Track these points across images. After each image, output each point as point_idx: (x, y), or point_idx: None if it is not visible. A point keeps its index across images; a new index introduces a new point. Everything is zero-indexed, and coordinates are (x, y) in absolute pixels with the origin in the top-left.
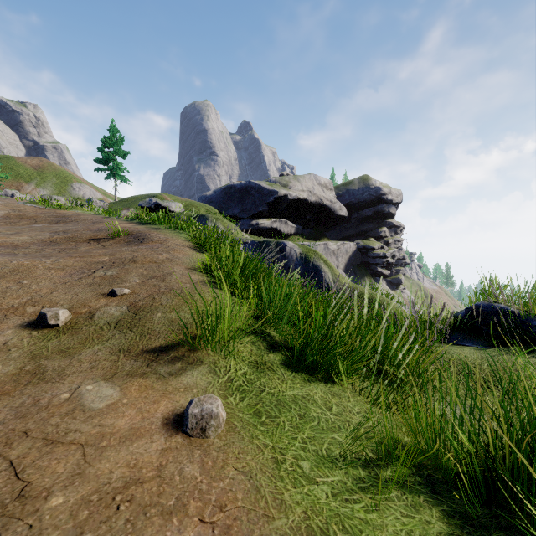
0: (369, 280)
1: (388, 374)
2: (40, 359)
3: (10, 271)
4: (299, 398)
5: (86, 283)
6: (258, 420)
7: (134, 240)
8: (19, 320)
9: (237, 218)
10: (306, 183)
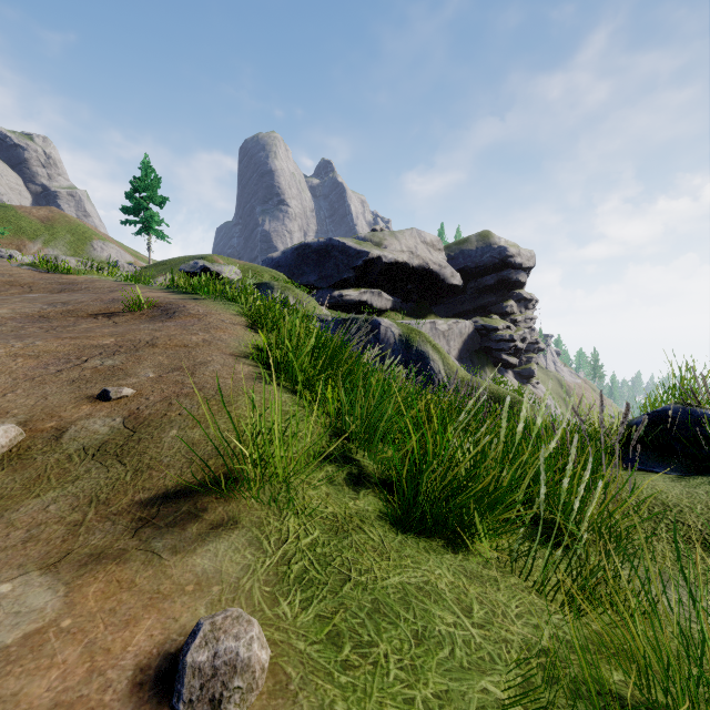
0: (491, 372)
1: (560, 537)
2: None
3: None
4: (412, 590)
5: (67, 378)
6: (335, 655)
7: (161, 315)
8: None
9: (314, 287)
10: (407, 241)
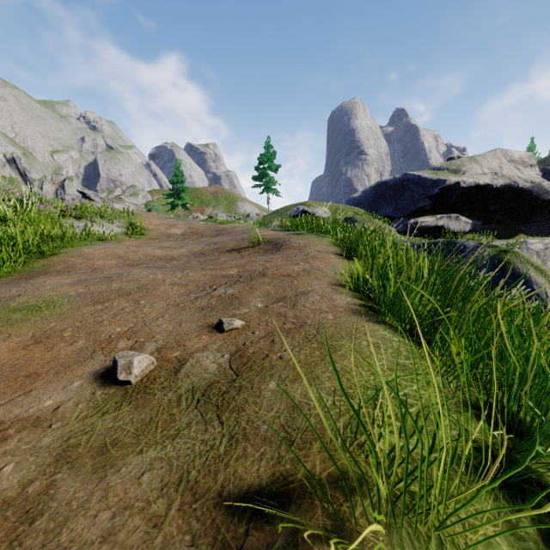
0: None
1: None
2: (64, 464)
3: (138, 287)
4: None
5: (199, 306)
6: None
7: (272, 248)
8: (100, 362)
9: (390, 218)
10: (489, 163)
